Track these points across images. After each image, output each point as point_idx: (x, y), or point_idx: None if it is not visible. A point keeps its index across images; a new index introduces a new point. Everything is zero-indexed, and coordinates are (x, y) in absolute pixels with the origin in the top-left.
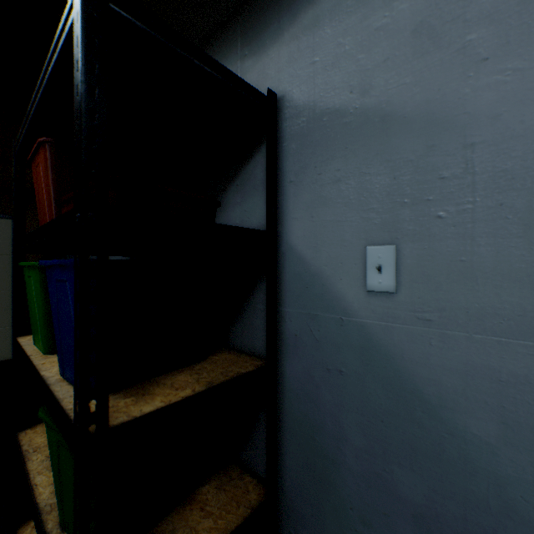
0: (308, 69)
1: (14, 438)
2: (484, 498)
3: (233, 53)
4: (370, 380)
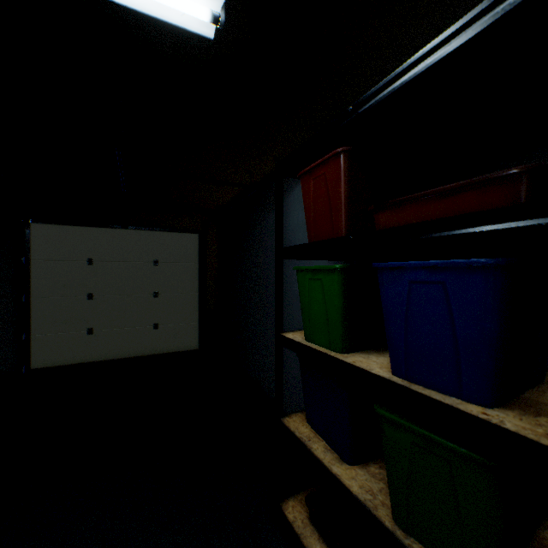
0: None
1: (279, 423)
2: None
3: None
4: None
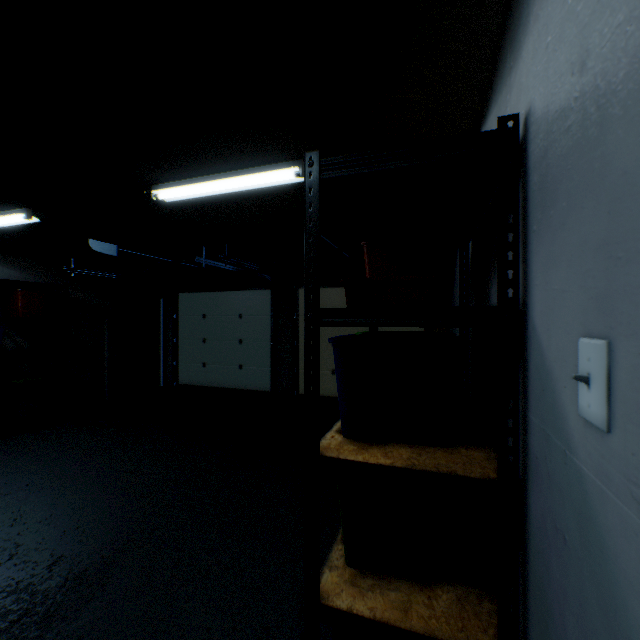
0: (543, 59)
1: None
2: None
3: (505, 70)
4: (586, 574)
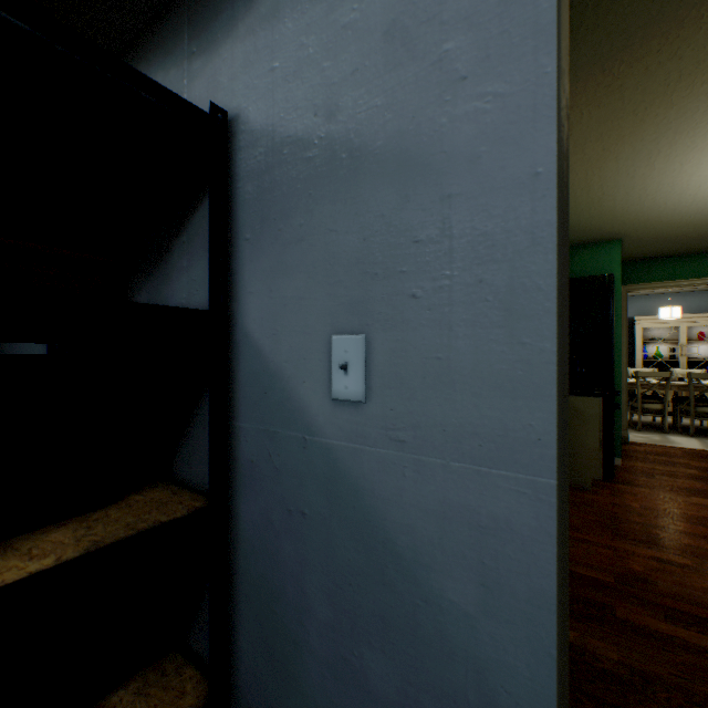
0: (266, 78)
1: None
2: (462, 690)
3: (179, 49)
4: (337, 525)
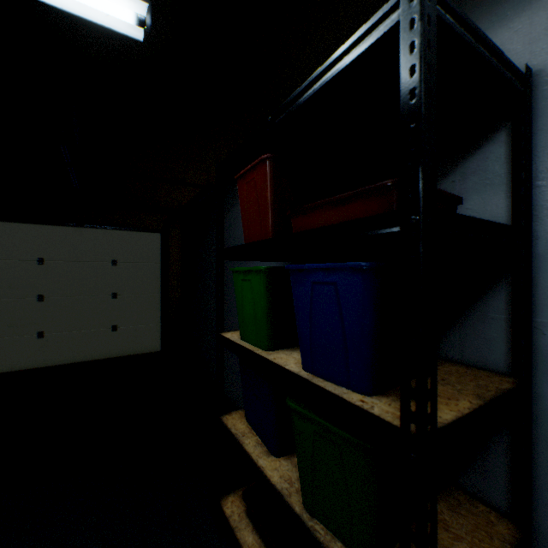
0: None
1: (218, 421)
2: None
3: None
4: None
